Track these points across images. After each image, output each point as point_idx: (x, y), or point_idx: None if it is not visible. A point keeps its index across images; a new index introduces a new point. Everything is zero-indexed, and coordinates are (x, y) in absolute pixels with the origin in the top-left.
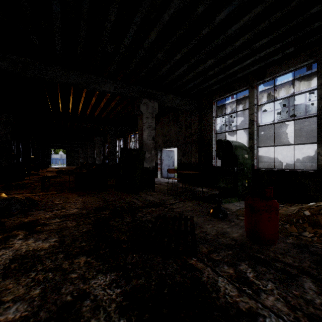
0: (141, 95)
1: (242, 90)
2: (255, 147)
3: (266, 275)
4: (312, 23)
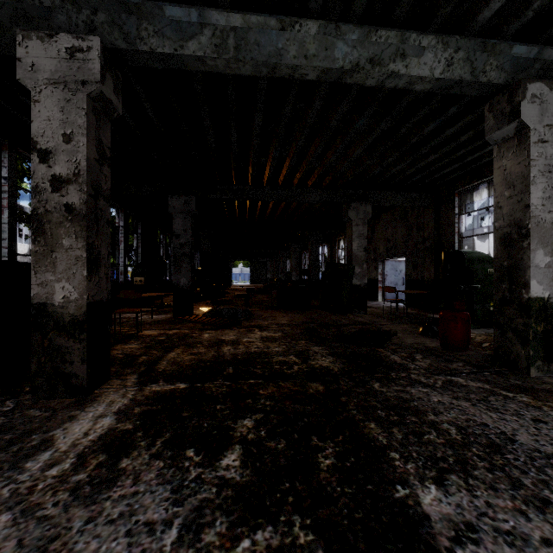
0: (349, 199)
1: None
2: None
3: (430, 359)
4: None
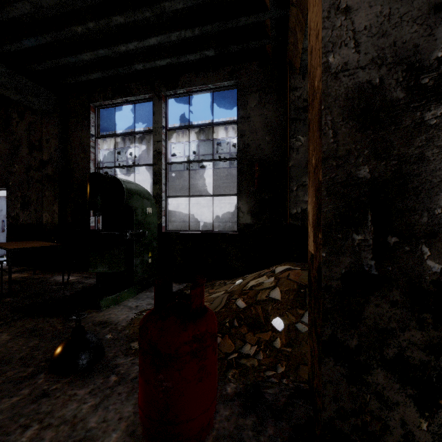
0: None
1: (144, 98)
2: (163, 197)
3: None
4: (239, 15)
